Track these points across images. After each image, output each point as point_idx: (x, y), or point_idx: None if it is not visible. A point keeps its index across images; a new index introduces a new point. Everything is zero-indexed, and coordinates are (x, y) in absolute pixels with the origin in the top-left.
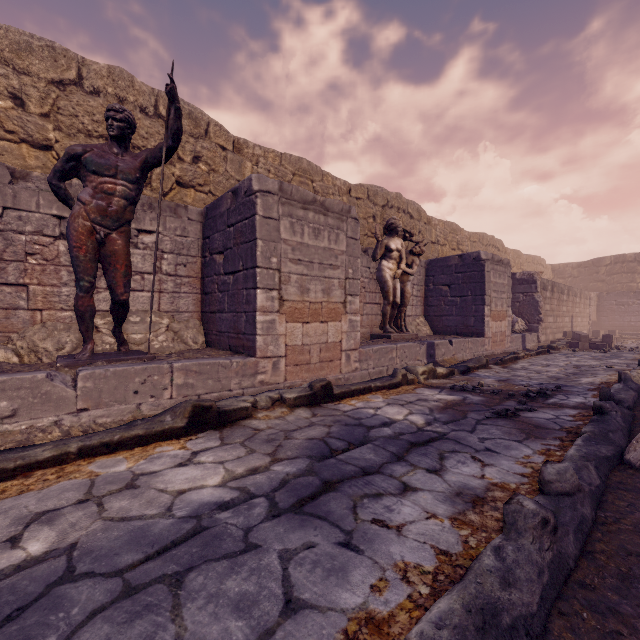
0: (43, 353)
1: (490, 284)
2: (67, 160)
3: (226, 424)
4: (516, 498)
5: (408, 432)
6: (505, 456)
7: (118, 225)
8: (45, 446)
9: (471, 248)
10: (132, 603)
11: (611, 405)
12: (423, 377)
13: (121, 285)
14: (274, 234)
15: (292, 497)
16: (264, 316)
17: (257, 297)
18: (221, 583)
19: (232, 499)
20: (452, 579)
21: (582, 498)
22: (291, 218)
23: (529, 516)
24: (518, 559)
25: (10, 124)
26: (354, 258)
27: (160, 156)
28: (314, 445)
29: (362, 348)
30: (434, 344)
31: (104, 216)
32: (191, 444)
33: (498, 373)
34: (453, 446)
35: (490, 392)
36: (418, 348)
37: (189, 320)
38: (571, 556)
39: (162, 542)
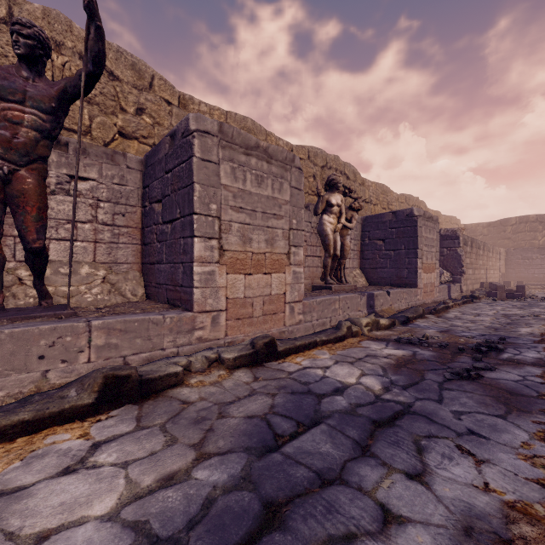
0: None
1: (422, 239)
2: None
3: (150, 395)
4: None
5: (365, 402)
6: (498, 444)
7: (28, 160)
8: None
9: (399, 208)
10: None
11: None
12: (367, 329)
13: (32, 230)
14: (213, 179)
15: None
16: (202, 267)
17: (194, 246)
18: None
19: None
20: None
21: None
22: (232, 163)
23: None
24: None
25: None
26: (298, 209)
27: (80, 84)
28: (254, 428)
29: (306, 300)
30: (373, 295)
31: (7, 148)
32: (97, 428)
33: (436, 323)
34: (427, 427)
35: (437, 345)
36: (359, 299)
37: (128, 272)
38: None
39: None
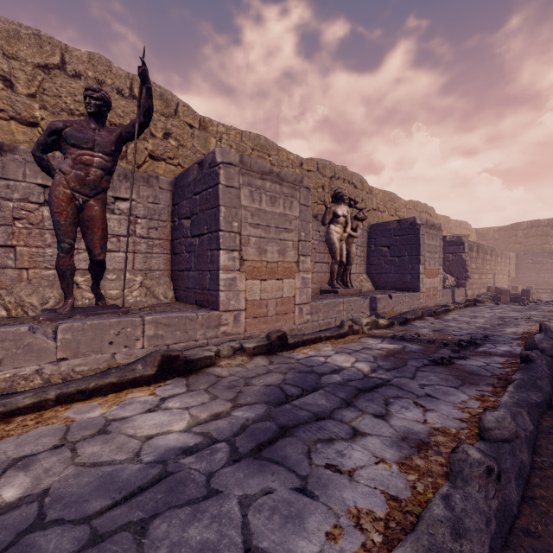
0: (29, 307)
1: (424, 246)
2: (49, 134)
3: (192, 371)
4: (461, 447)
5: (355, 378)
6: (444, 401)
7: (95, 193)
8: (26, 393)
9: (407, 214)
10: (98, 552)
11: (537, 354)
12: (367, 328)
13: (98, 246)
14: (235, 201)
15: (251, 442)
16: (226, 274)
17: (220, 257)
18: (184, 531)
19: (196, 444)
20: (403, 526)
21: (520, 444)
22: (250, 187)
23: (474, 465)
24: (466, 508)
25: (0, 103)
26: (306, 223)
27: (133, 131)
28: (271, 391)
29: (313, 302)
30: (376, 298)
31: (82, 185)
32: (160, 390)
33: (432, 324)
34: (396, 392)
35: (426, 341)
36: (362, 302)
37: (160, 277)
38: (514, 503)
39: (129, 488)
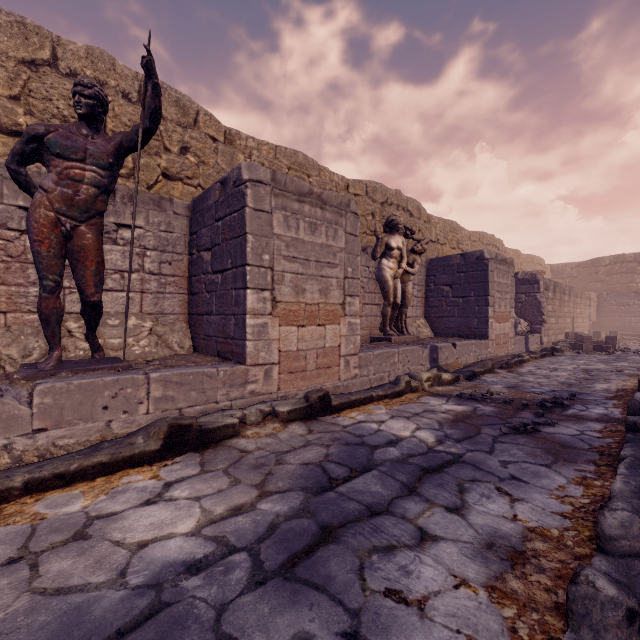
0: (6, 361)
1: (494, 284)
2: (27, 141)
3: (209, 444)
4: (583, 573)
5: (417, 453)
6: (535, 487)
7: (87, 216)
8: None
9: (471, 247)
10: None
11: None
12: (427, 384)
13: (91, 285)
14: (266, 228)
15: (282, 552)
16: (255, 319)
17: (247, 298)
18: None
19: (206, 556)
20: None
21: None
22: (285, 211)
23: (608, 606)
24: None
25: None
26: (354, 256)
27: (136, 139)
28: (310, 472)
29: (362, 353)
30: (437, 347)
31: (70, 206)
32: (165, 472)
33: (505, 378)
34: (472, 473)
35: (501, 401)
36: (421, 352)
37: (175, 323)
38: None
39: (104, 631)
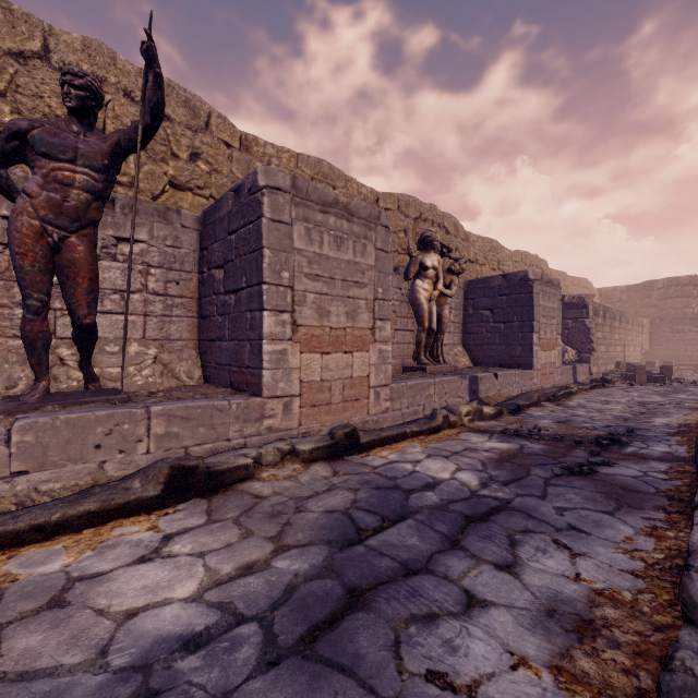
0: None
1: (539, 308)
2: (7, 138)
3: (218, 489)
4: (677, 656)
5: (459, 498)
6: (599, 539)
7: (79, 226)
8: None
9: (513, 268)
10: None
11: None
12: (467, 418)
13: (83, 305)
14: (285, 242)
15: (300, 623)
16: (273, 345)
17: (264, 321)
18: None
19: (207, 627)
20: None
21: None
22: (307, 223)
23: None
24: None
25: None
26: (384, 275)
27: (136, 138)
28: (335, 522)
29: (394, 384)
30: (477, 378)
31: (58, 213)
32: (165, 521)
33: (553, 412)
34: (524, 522)
35: (551, 438)
36: (459, 383)
37: (183, 350)
38: None
39: None
